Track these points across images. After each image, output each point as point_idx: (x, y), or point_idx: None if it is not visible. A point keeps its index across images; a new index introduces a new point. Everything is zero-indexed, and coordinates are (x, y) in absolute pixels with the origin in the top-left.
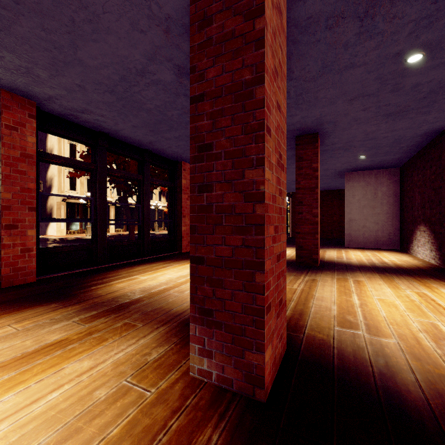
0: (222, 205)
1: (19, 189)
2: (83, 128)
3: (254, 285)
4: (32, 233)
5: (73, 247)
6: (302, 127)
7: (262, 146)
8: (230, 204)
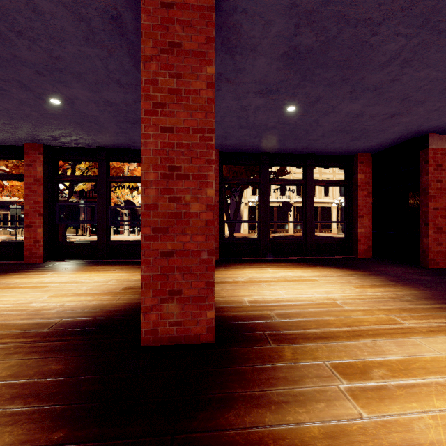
0: None
1: (33, 202)
2: (88, 149)
3: None
4: (40, 230)
5: (78, 242)
6: (103, 5)
7: None
8: None
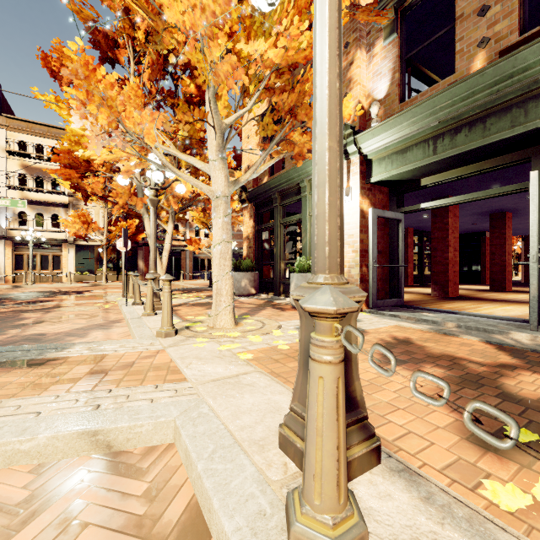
0: (439, 260)
1: None
2: None
3: (446, 275)
4: None
5: None
6: (492, 211)
7: (448, 249)
8: (441, 260)
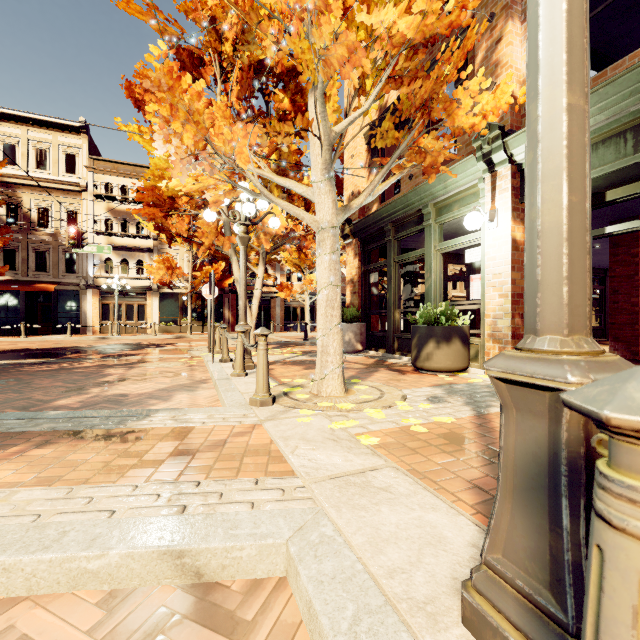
0: (622, 307)
1: None
2: None
3: (634, 329)
4: None
5: None
6: None
7: (637, 292)
8: (625, 307)
